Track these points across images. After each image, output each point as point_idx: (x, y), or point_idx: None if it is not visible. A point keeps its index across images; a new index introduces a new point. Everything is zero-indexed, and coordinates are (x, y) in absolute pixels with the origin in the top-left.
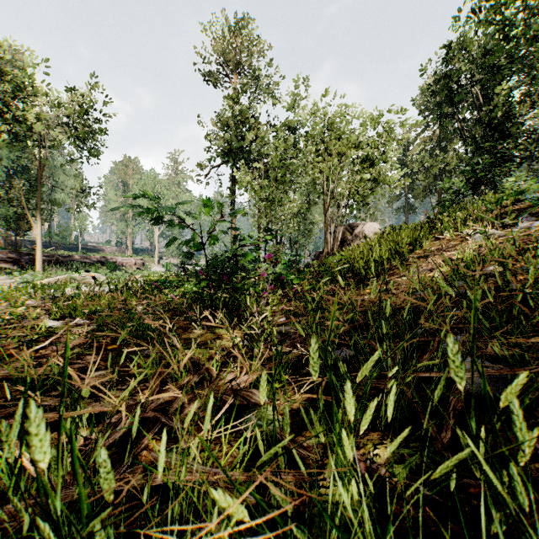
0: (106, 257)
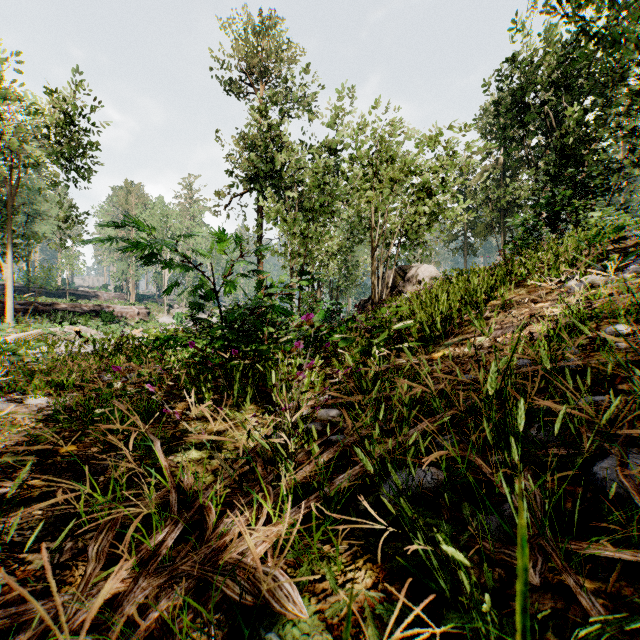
0: (101, 305)
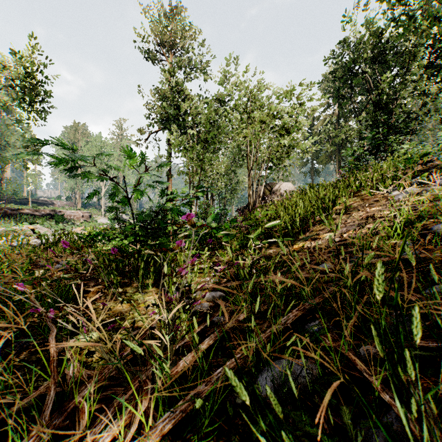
0: (55, 210)
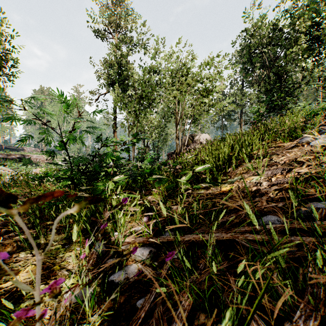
0: (24, 154)
